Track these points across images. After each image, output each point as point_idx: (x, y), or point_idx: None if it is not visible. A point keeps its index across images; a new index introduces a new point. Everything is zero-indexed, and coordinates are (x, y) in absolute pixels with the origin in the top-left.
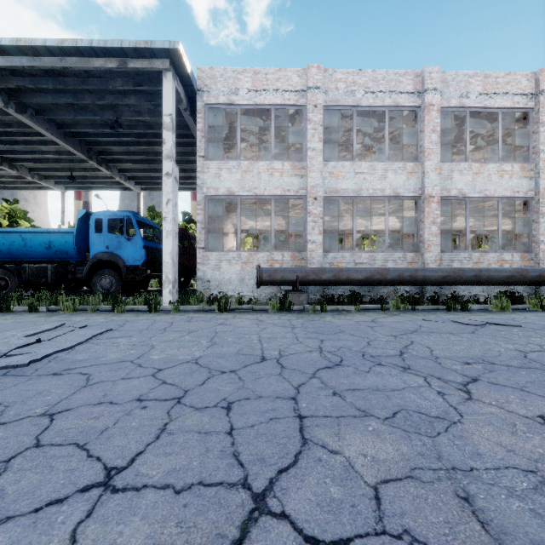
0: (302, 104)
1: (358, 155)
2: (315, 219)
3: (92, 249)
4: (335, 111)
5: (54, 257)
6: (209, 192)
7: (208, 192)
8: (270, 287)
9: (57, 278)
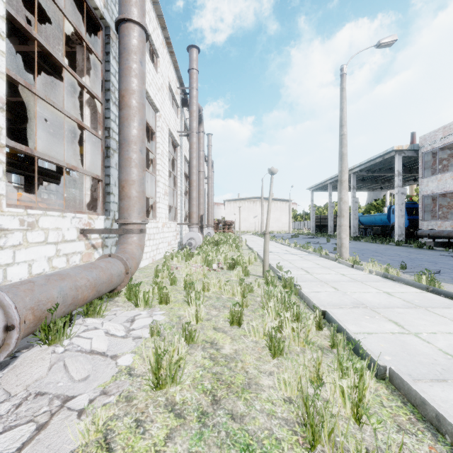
0: None
1: None
2: None
3: (391, 221)
4: None
5: (384, 224)
6: (423, 194)
7: (422, 194)
8: (451, 240)
9: (381, 232)
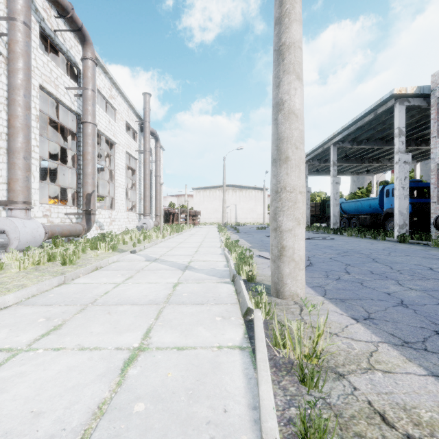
0: None
1: None
2: None
3: (384, 206)
4: None
5: (374, 211)
6: (438, 161)
7: (438, 161)
8: None
9: (371, 222)
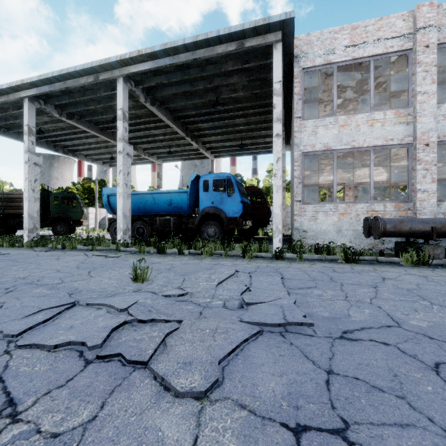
0: (408, 48)
1: (444, 98)
2: (426, 166)
3: (201, 204)
4: (441, 49)
5: (172, 211)
6: (305, 149)
7: (304, 150)
8: (370, 238)
9: (176, 228)
